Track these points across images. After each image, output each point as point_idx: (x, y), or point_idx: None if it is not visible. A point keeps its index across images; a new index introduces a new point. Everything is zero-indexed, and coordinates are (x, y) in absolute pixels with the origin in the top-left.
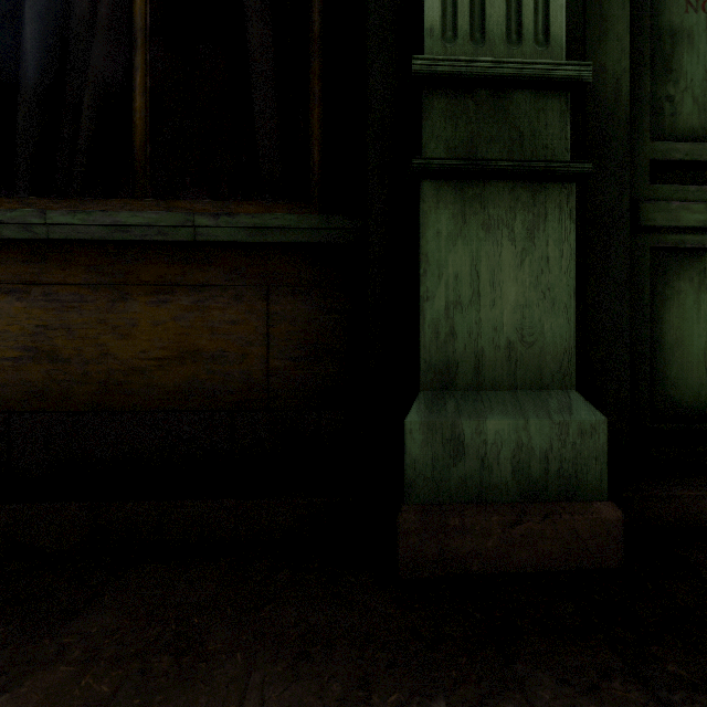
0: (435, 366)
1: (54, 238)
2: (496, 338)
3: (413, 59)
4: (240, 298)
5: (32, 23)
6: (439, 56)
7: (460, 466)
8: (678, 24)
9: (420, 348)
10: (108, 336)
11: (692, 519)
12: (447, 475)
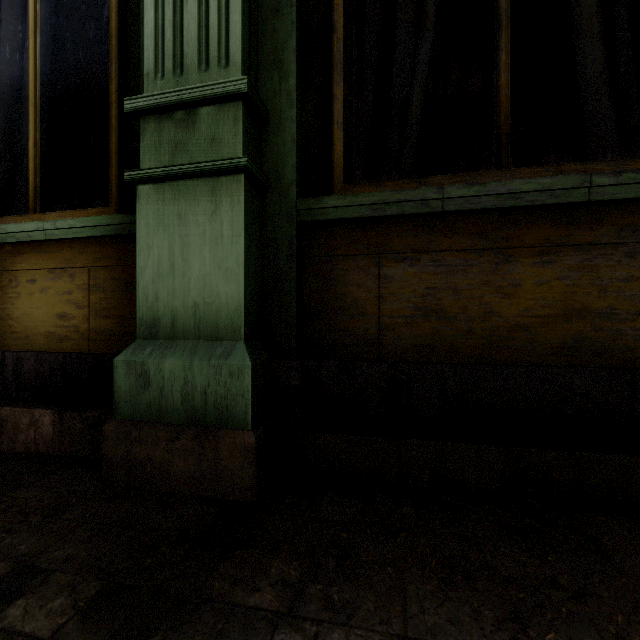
0: None
1: (449, 210)
2: None
3: None
4: (632, 255)
5: (371, 36)
6: None
7: None
8: None
9: None
10: (491, 296)
11: None
12: None
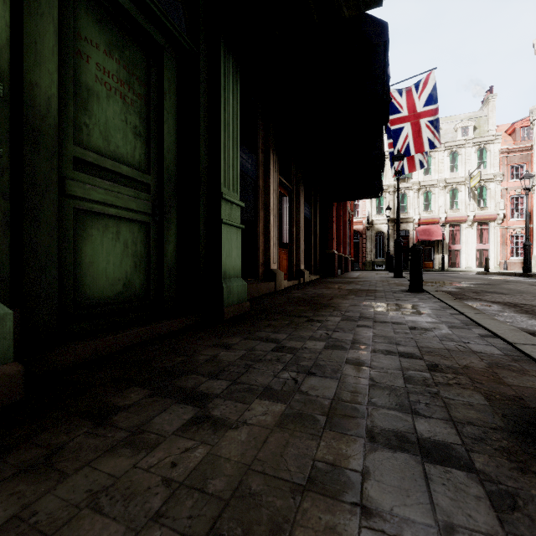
0: None
1: None
2: None
3: None
4: None
5: None
6: None
7: None
8: (92, 86)
9: None
10: None
11: (83, 359)
12: None
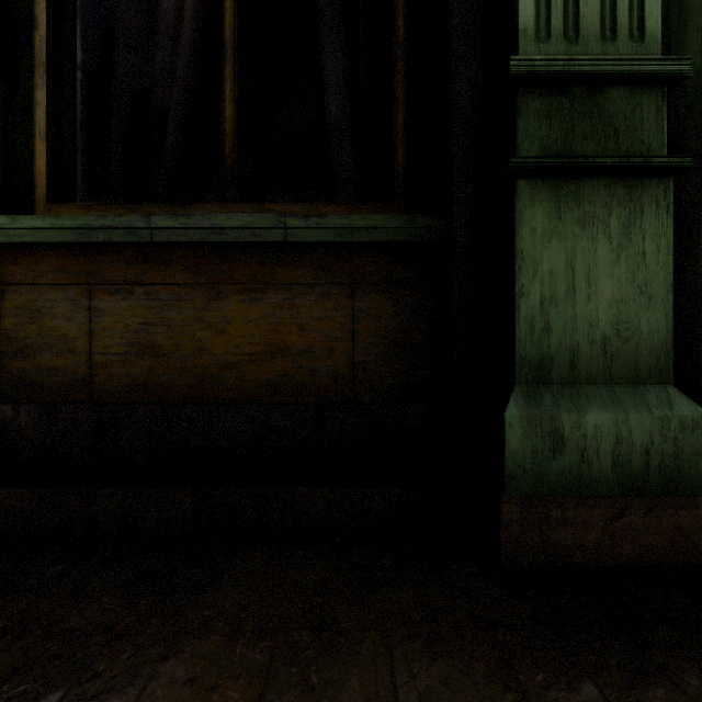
0: (530, 360)
1: (157, 241)
2: (591, 333)
3: (511, 60)
4: (326, 296)
5: (123, 41)
6: (536, 57)
7: (559, 459)
8: None
9: (515, 343)
10: (204, 332)
11: None
12: (547, 468)
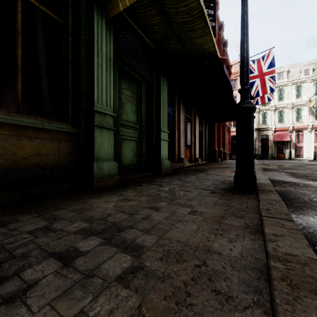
0: (96, 157)
1: (0, 121)
2: (104, 153)
3: (94, 107)
4: (53, 142)
5: None
6: (98, 108)
7: (101, 172)
8: (124, 101)
9: (94, 154)
10: (16, 149)
11: (126, 179)
12: (99, 173)
